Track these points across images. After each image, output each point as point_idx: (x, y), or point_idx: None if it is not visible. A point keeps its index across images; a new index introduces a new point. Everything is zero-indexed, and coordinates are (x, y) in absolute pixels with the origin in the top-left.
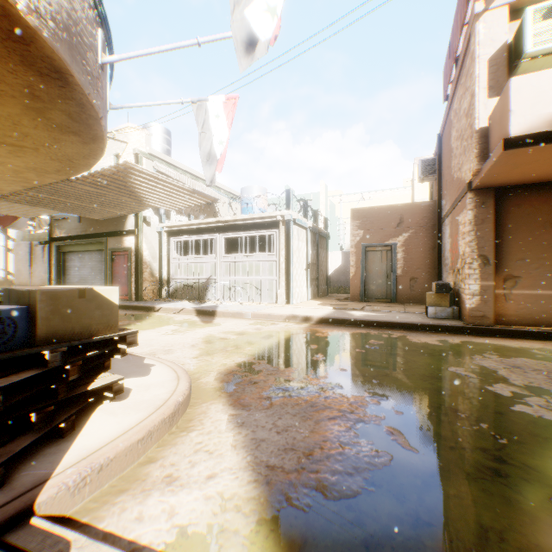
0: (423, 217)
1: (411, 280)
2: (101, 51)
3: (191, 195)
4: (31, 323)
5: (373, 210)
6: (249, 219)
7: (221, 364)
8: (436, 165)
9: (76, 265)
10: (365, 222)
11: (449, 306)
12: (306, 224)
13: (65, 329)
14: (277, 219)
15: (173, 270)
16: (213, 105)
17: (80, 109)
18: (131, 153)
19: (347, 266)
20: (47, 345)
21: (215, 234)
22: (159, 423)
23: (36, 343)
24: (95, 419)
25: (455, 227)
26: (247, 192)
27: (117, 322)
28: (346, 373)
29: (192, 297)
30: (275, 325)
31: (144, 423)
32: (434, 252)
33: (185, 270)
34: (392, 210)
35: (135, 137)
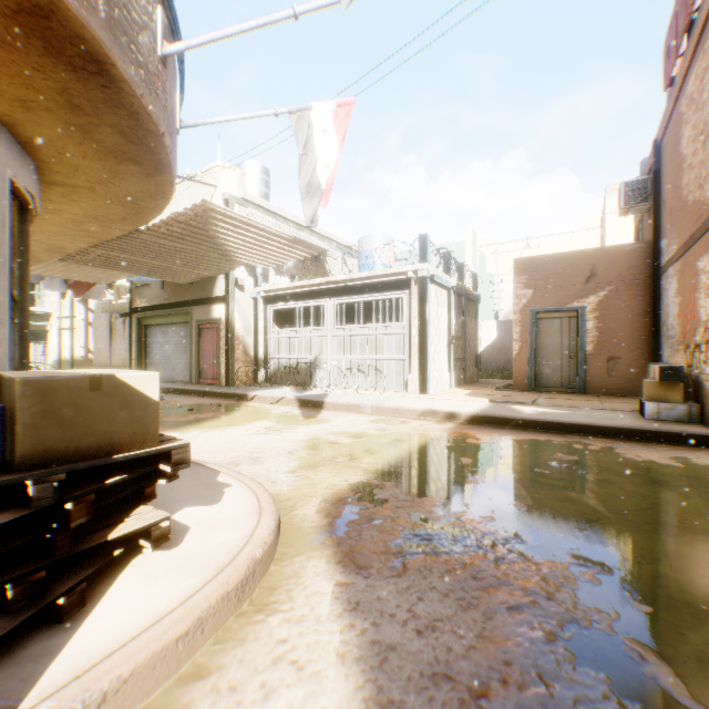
0: (627, 267)
1: (609, 361)
2: (161, 38)
3: (291, 246)
4: (13, 432)
5: (547, 259)
6: (369, 278)
7: (327, 485)
8: (650, 187)
9: (158, 341)
10: (535, 278)
11: (681, 402)
12: (448, 283)
13: (65, 443)
14: (407, 276)
15: (272, 347)
16: (319, 116)
17: (134, 123)
18: (220, 200)
19: (504, 340)
20: (32, 470)
21: (324, 299)
22: (217, 600)
23: (16, 466)
24: (121, 585)
25: (690, 278)
26: (367, 243)
27: (156, 428)
28: (525, 513)
29: (295, 383)
30: (406, 424)
31: (192, 602)
32: (646, 318)
33: (287, 347)
34: (578, 259)
35: (225, 178)
